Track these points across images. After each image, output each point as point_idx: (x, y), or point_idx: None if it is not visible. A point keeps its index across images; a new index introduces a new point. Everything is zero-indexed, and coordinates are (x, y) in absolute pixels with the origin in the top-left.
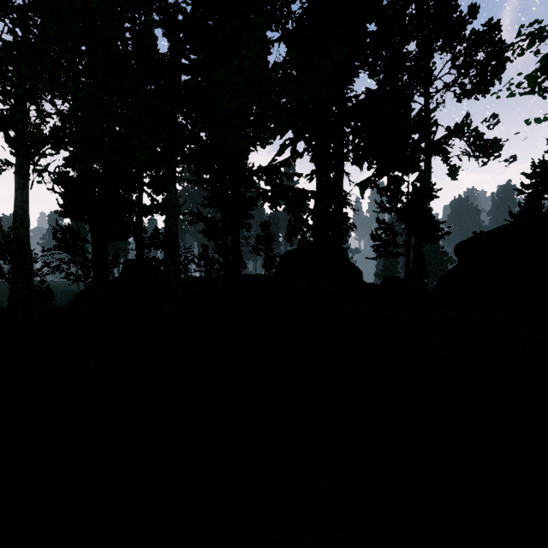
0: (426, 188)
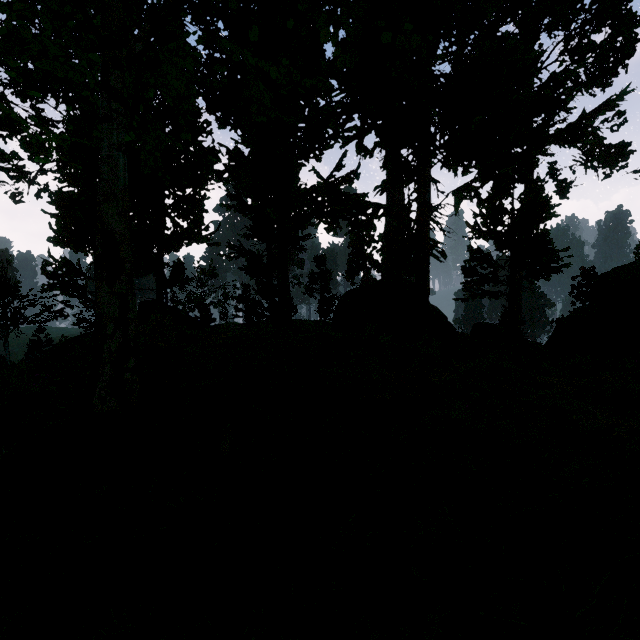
0: (541, 203)
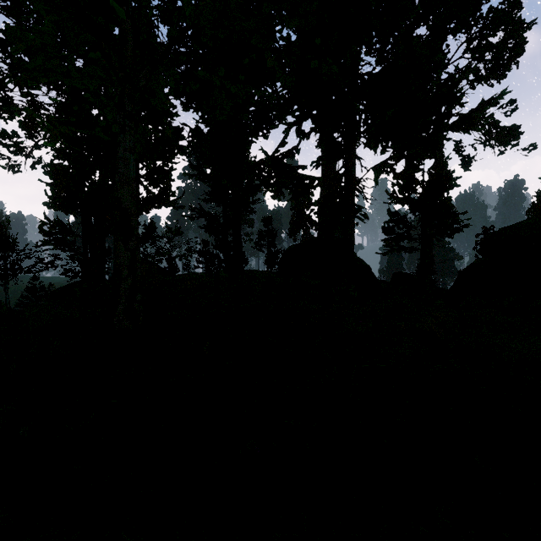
0: (445, 176)
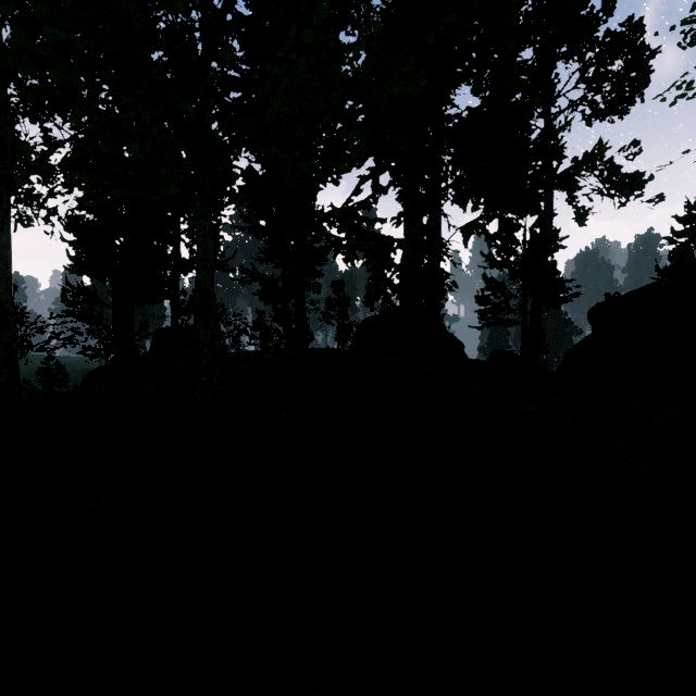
0: (549, 236)
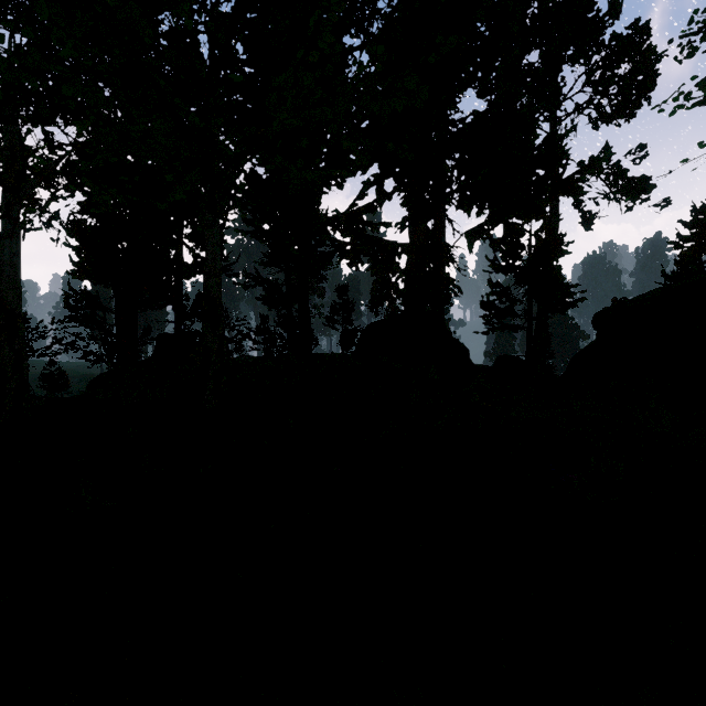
0: (554, 241)
